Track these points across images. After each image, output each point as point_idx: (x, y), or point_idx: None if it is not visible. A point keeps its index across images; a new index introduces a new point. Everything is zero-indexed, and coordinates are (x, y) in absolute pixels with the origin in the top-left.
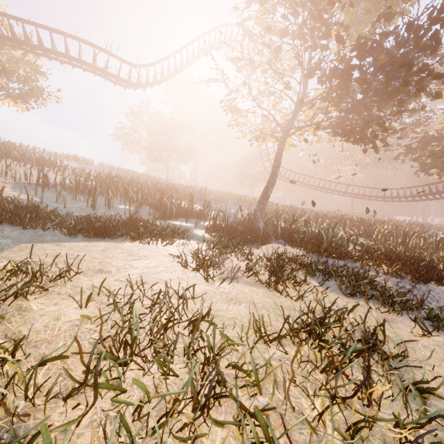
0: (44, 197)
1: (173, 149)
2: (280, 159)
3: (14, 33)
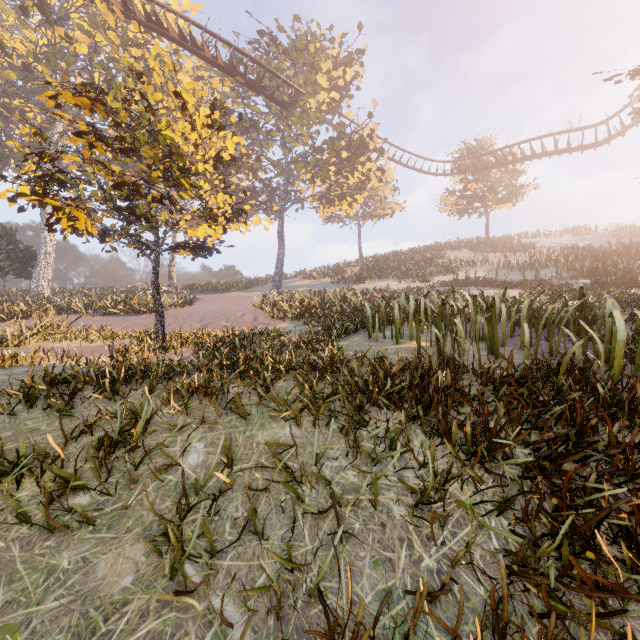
0: (500, 275)
1: None
2: None
3: (497, 160)
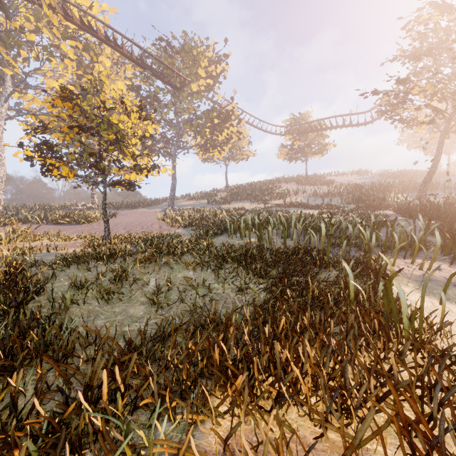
0: (310, 200)
1: (452, 137)
2: (438, 154)
3: (311, 128)
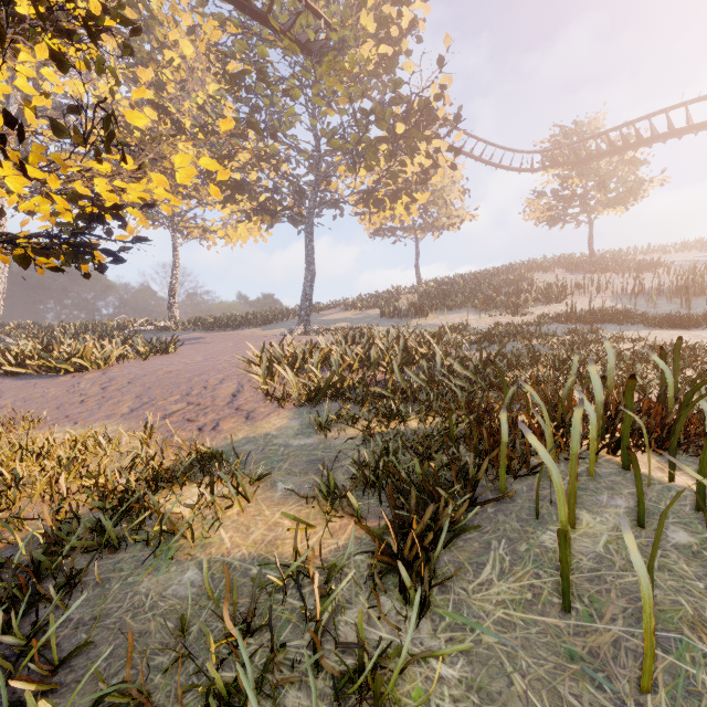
0: (637, 305)
1: None
2: None
3: (612, 144)
